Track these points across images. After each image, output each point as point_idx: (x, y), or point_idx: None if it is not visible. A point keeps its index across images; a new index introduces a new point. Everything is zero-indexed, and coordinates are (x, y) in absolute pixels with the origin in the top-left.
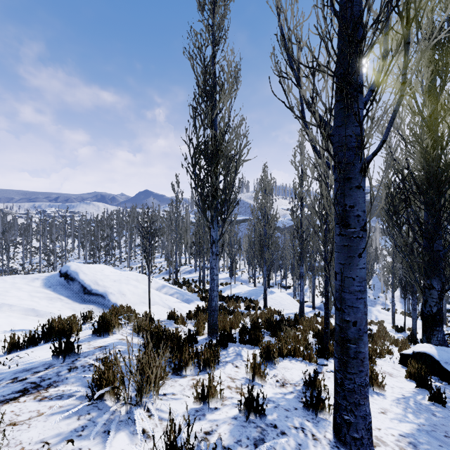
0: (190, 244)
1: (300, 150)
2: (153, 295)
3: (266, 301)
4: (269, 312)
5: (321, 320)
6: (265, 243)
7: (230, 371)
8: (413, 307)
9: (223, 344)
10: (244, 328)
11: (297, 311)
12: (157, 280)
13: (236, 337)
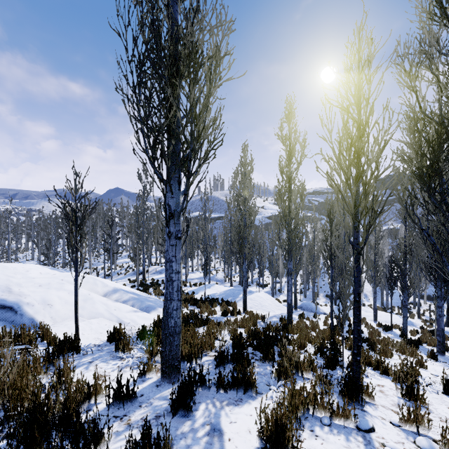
0: (161, 242)
1: (289, 120)
2: (96, 304)
3: (246, 303)
4: (252, 318)
5: (312, 325)
6: (245, 235)
7: None
8: (404, 304)
9: (185, 405)
10: (223, 354)
11: (280, 313)
12: (106, 283)
13: (210, 379)
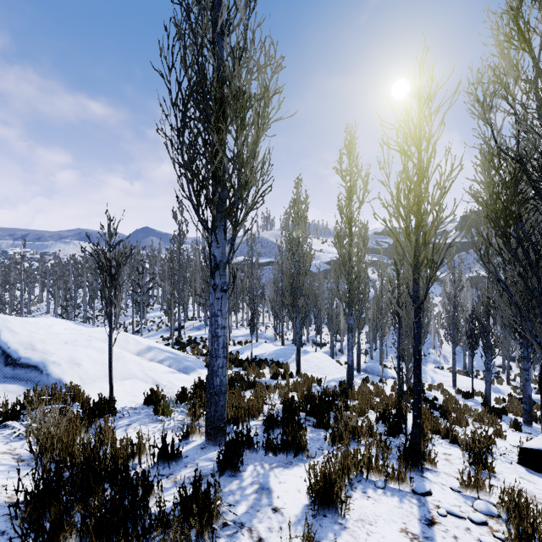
0: (199, 292)
1: (349, 152)
2: (129, 363)
3: (299, 365)
4: (306, 382)
5: (376, 390)
6: (298, 285)
7: None
8: (487, 367)
9: (232, 465)
10: (272, 418)
11: (340, 377)
12: (139, 340)
13: (259, 441)
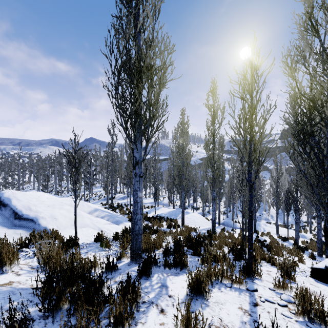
0: (123, 177)
1: (213, 94)
2: (84, 218)
3: (183, 220)
4: (187, 230)
5: (229, 235)
6: (183, 173)
7: (154, 326)
8: (296, 222)
9: (146, 273)
10: (168, 249)
11: (208, 227)
12: (90, 205)
13: (160, 261)
